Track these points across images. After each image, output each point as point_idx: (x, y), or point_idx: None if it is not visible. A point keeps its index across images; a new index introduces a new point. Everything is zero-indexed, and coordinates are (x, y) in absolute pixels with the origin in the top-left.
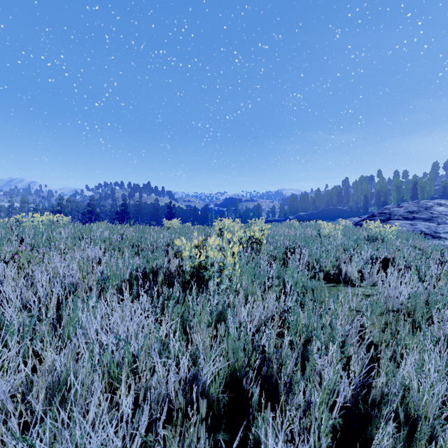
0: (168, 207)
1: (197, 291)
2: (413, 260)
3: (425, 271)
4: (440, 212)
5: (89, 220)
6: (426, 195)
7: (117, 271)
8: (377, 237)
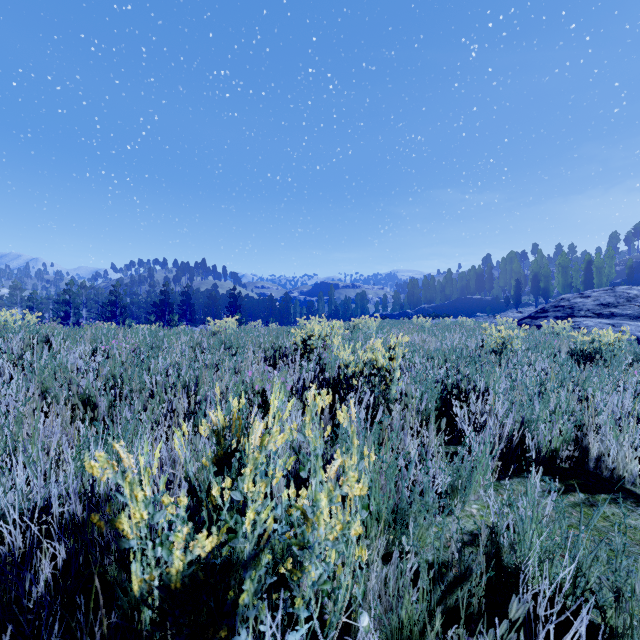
0: (230, 296)
1: None
2: None
3: None
4: None
5: (112, 315)
6: (605, 279)
7: None
8: (588, 352)
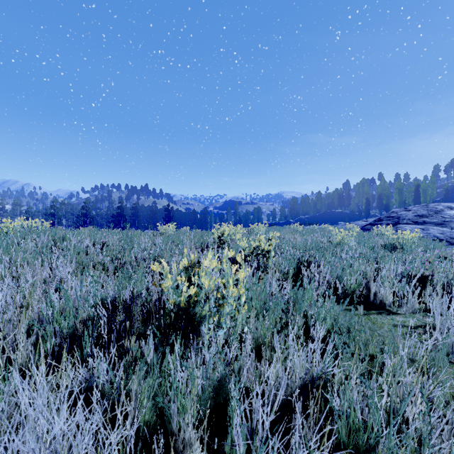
0: (166, 210)
1: (182, 345)
2: (453, 277)
3: None
4: (452, 216)
5: (84, 223)
6: (429, 198)
7: (66, 308)
8: (395, 245)
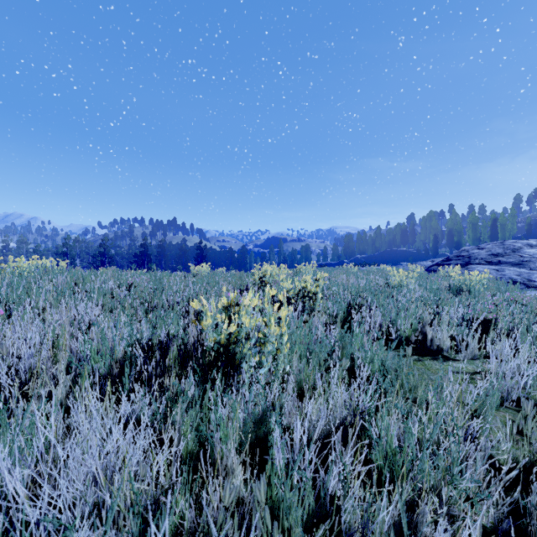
0: (198, 248)
1: (223, 382)
2: (520, 321)
3: (536, 335)
4: (532, 255)
5: (102, 264)
6: (508, 234)
7: (103, 347)
8: (461, 288)
